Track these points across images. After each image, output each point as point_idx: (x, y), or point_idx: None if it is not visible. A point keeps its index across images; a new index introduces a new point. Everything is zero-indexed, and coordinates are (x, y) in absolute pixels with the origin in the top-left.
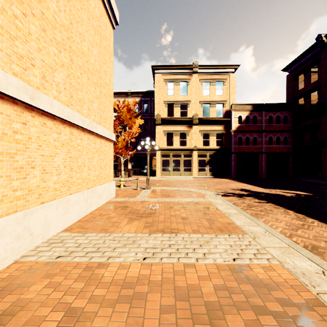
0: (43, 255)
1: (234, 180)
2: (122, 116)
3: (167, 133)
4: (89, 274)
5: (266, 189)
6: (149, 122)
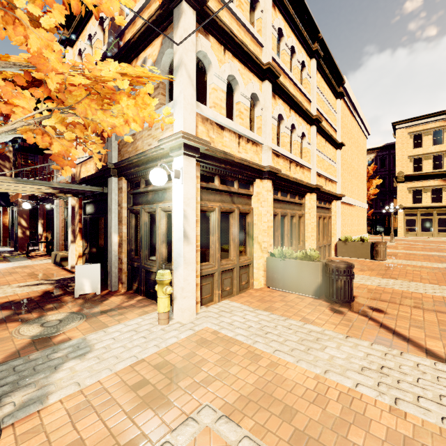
0: None
1: None
2: None
3: (413, 189)
4: None
5: None
6: (387, 178)
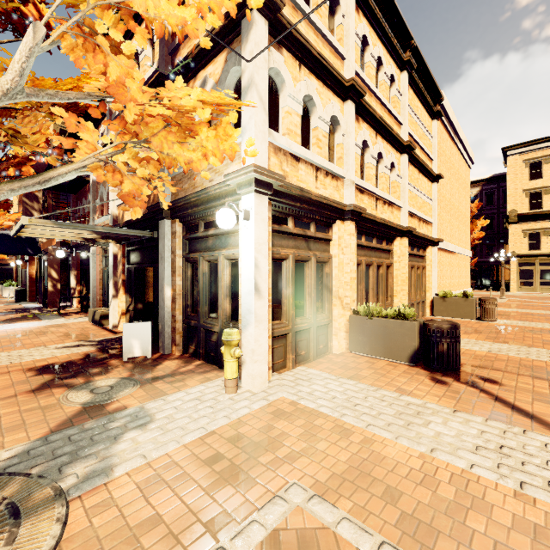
0: None
1: None
2: None
3: (529, 232)
4: None
5: None
6: (495, 217)
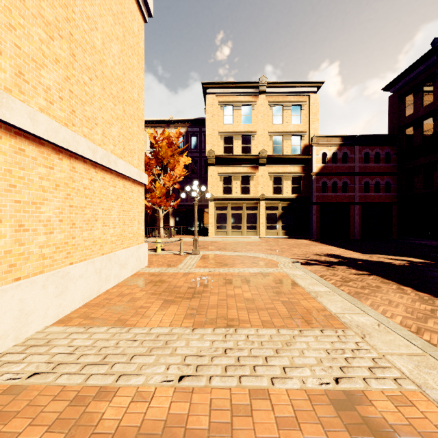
0: (7, 370)
1: (316, 241)
2: (161, 153)
3: (224, 176)
4: (77, 413)
5: (364, 254)
6: (199, 161)
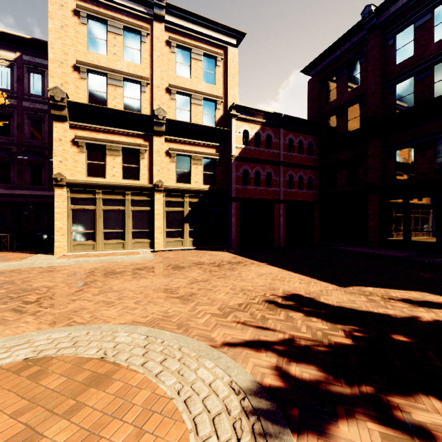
0: None
1: (239, 253)
2: None
3: (89, 144)
4: None
5: (344, 288)
6: (47, 119)
